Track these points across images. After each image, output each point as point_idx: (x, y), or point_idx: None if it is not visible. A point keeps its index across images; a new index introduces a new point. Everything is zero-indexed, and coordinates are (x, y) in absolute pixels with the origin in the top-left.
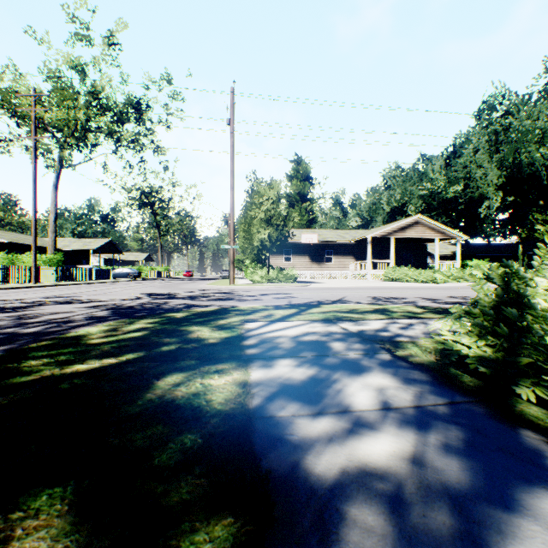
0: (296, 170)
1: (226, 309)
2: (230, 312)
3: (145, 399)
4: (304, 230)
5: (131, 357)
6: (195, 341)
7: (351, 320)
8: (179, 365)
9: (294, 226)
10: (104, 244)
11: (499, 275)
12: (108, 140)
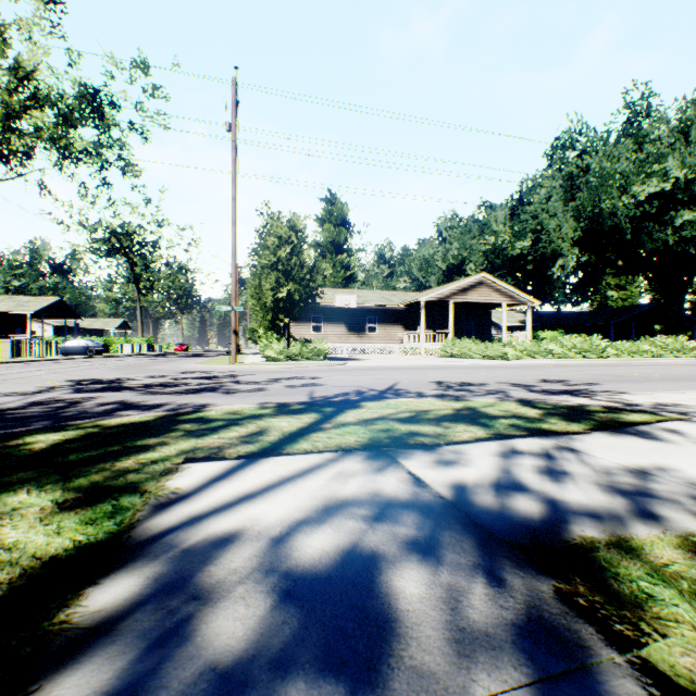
0: (329, 212)
1: (177, 418)
2: (176, 428)
3: None
4: (339, 290)
5: None
6: None
7: (425, 446)
8: None
9: (327, 285)
10: (51, 305)
11: None
12: (51, 151)
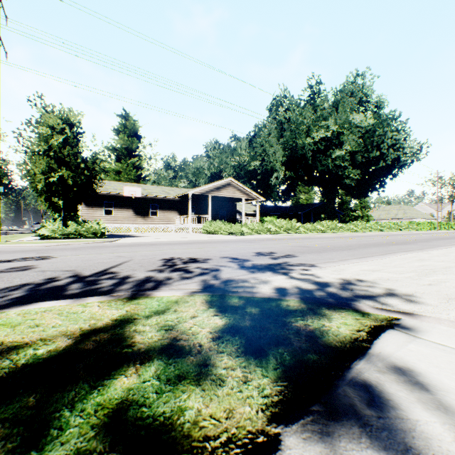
0: (124, 125)
1: None
2: None
3: None
4: (130, 184)
5: None
6: None
7: None
8: None
9: (122, 180)
10: None
11: None
12: None
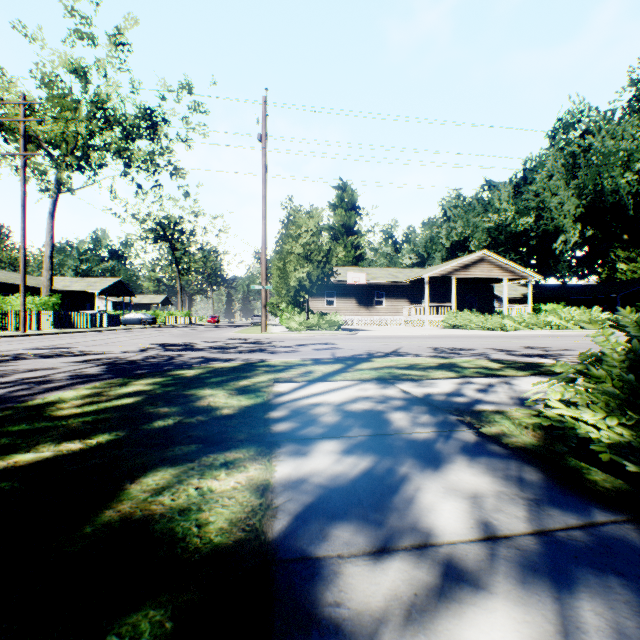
0: (341, 198)
1: (252, 364)
2: (257, 369)
3: (100, 522)
4: (350, 269)
5: (105, 439)
6: (203, 411)
7: (412, 379)
8: (171, 453)
9: (339, 264)
10: (113, 284)
11: (636, 320)
12: (116, 160)
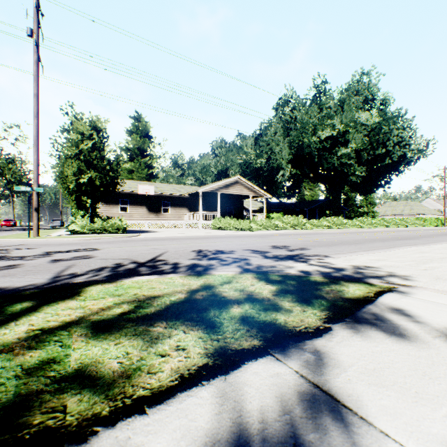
0: (136, 126)
1: None
2: None
3: None
4: (143, 182)
5: None
6: None
7: None
8: None
9: (135, 178)
10: None
11: None
12: None
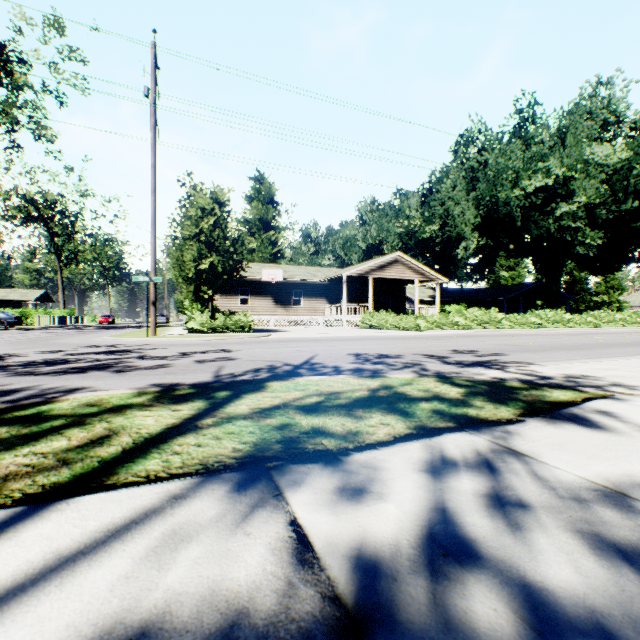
0: (258, 190)
1: (1, 415)
2: None
3: None
4: (267, 265)
5: None
6: None
7: (327, 455)
8: None
9: (256, 260)
10: None
11: None
12: None
